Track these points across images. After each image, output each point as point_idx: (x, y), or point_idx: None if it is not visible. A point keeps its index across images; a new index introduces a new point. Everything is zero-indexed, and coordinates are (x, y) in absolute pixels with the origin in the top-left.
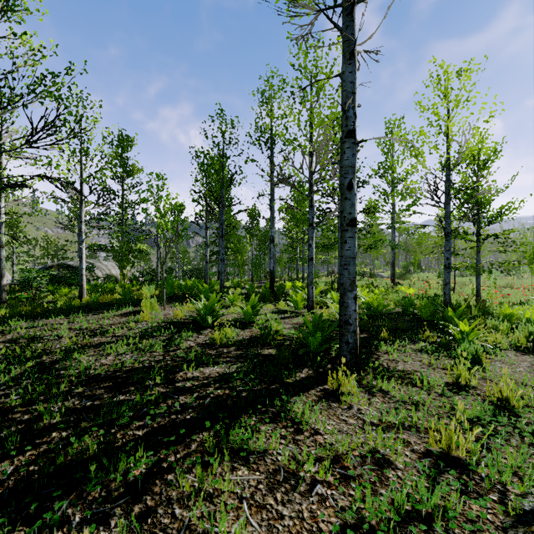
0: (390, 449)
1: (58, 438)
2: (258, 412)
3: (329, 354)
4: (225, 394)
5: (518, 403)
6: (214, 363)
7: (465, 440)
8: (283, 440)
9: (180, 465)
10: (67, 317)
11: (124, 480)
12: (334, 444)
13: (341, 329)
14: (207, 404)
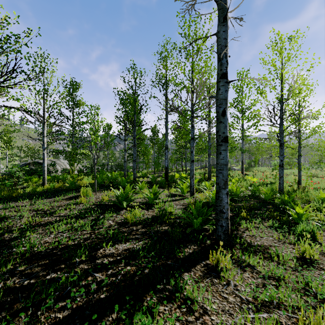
0: None
1: None
2: (157, 290)
3: (207, 230)
4: (132, 270)
5: None
6: (126, 240)
7: None
8: (178, 323)
9: None
10: (31, 200)
11: None
12: None
13: (217, 215)
14: (118, 281)
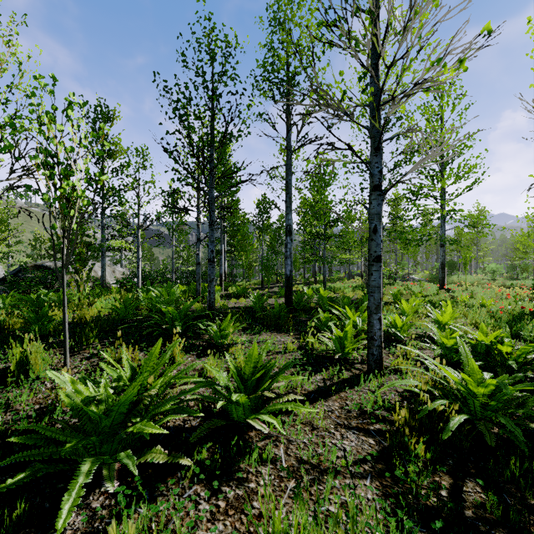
0: None
1: None
2: None
3: None
4: None
5: None
6: None
7: None
8: None
9: None
10: None
11: None
12: None
13: None
14: None
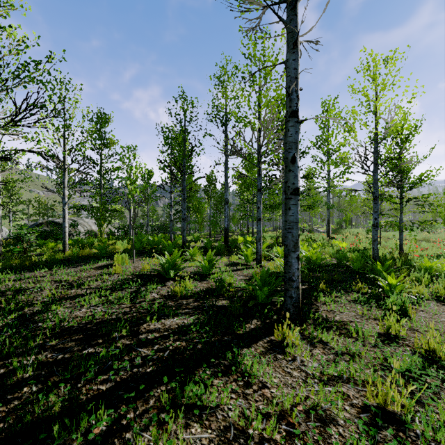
0: (332, 404)
1: (29, 393)
2: (211, 365)
3: (275, 305)
4: (183, 346)
5: (444, 355)
6: (174, 314)
7: (399, 393)
8: (233, 395)
9: (138, 422)
10: (50, 270)
11: (85, 438)
12: (280, 398)
13: (286, 284)
14: (166, 356)
